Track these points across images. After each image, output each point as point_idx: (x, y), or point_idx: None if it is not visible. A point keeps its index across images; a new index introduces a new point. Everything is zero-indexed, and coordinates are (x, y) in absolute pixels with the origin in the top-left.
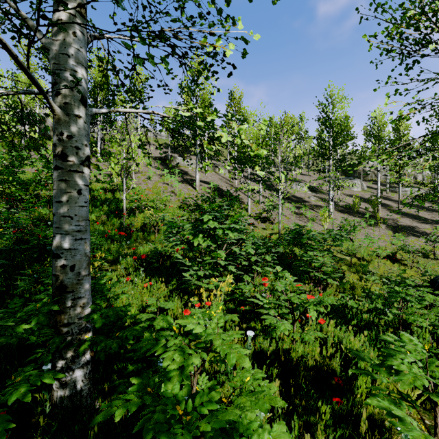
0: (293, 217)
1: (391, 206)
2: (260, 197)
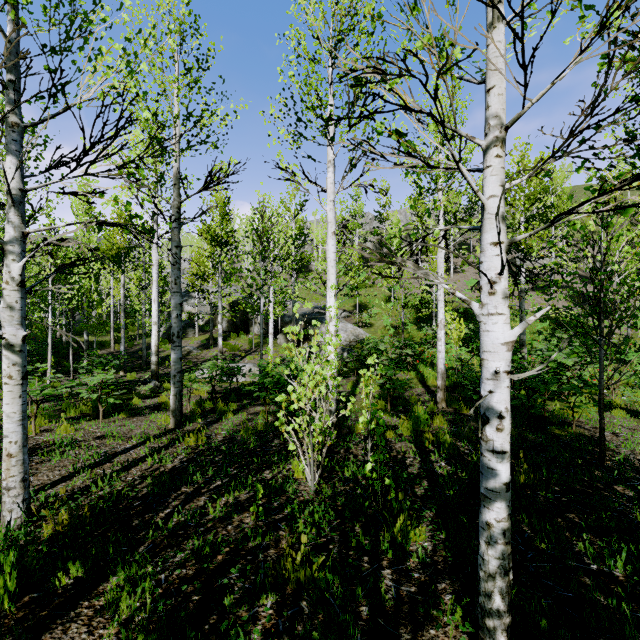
0: None
1: None
2: None
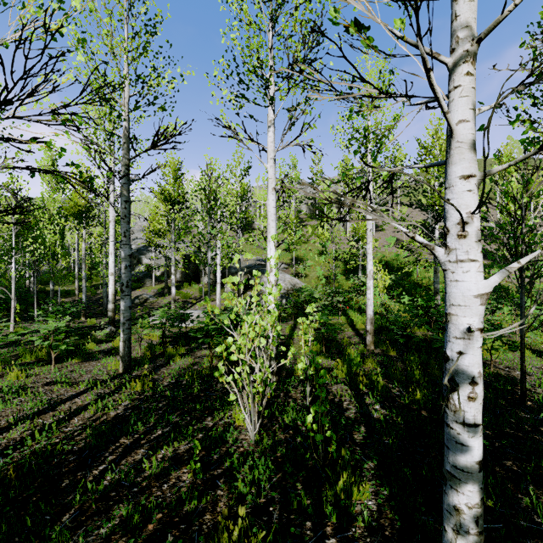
0: None
1: None
2: None
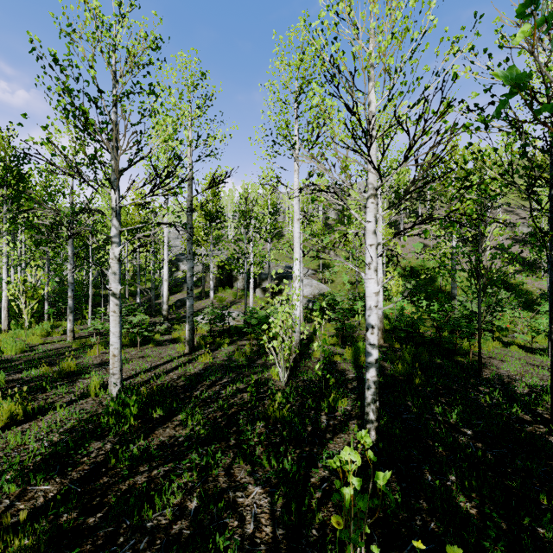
0: None
1: None
2: None
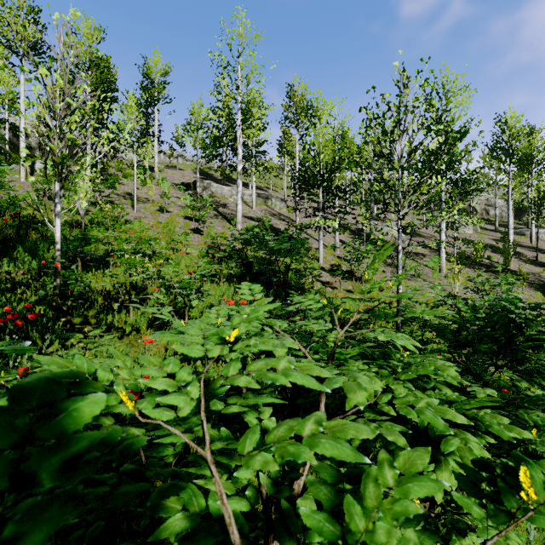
0: (387, 271)
1: (524, 255)
2: (336, 241)
